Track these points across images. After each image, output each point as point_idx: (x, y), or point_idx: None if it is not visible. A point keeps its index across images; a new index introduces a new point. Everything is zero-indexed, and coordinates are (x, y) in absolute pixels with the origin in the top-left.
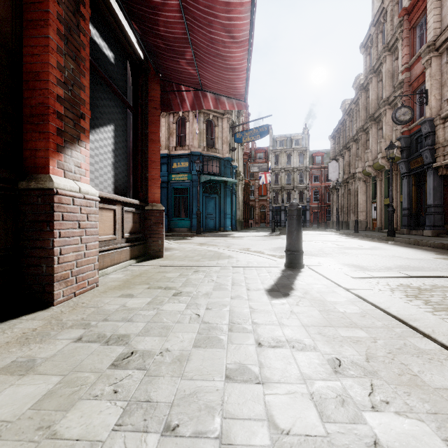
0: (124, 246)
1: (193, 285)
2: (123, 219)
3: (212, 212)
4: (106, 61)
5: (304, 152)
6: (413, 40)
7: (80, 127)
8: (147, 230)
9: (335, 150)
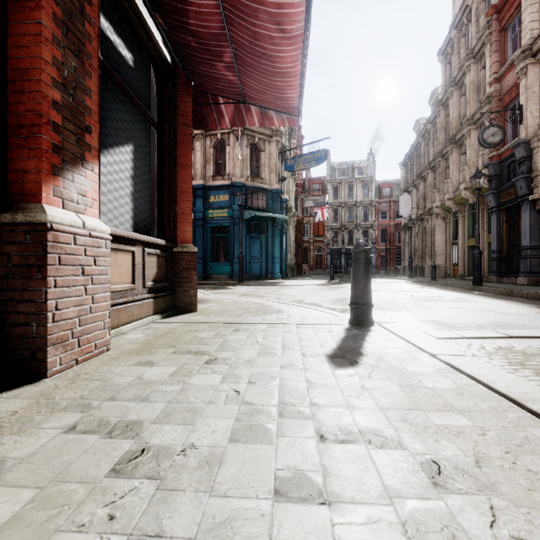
0: (146, 298)
1: (232, 348)
2: (145, 263)
3: (257, 255)
4: (122, 63)
5: (369, 183)
6: (504, 45)
7: (86, 144)
8: (176, 278)
9: (407, 180)
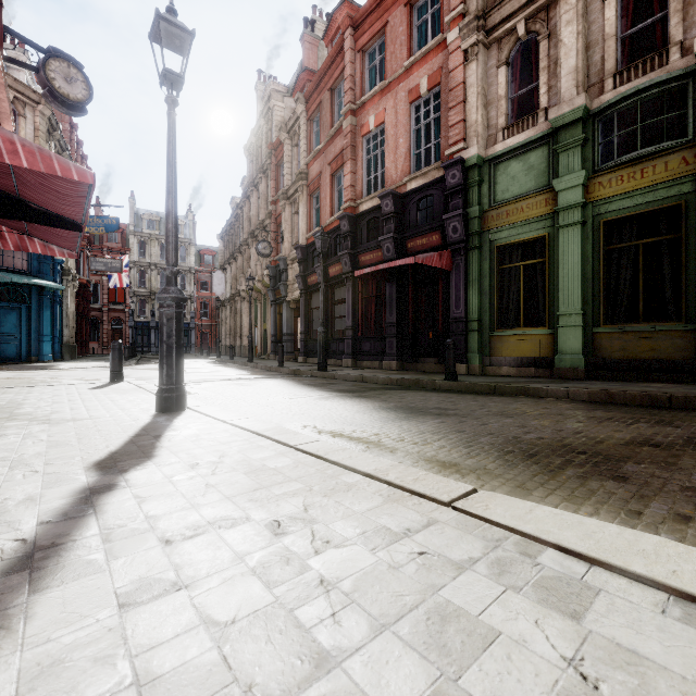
0: None
1: (37, 391)
2: None
3: (13, 332)
4: None
5: (188, 246)
6: (278, 178)
7: None
8: None
9: (225, 255)
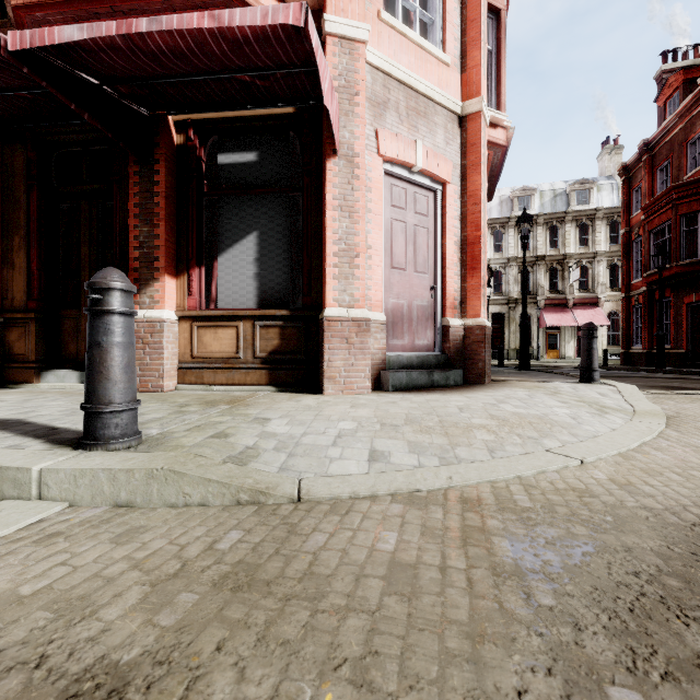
0: (258, 368)
1: None
2: (254, 336)
3: None
4: (244, 170)
5: None
6: None
7: (156, 268)
8: (320, 350)
9: None
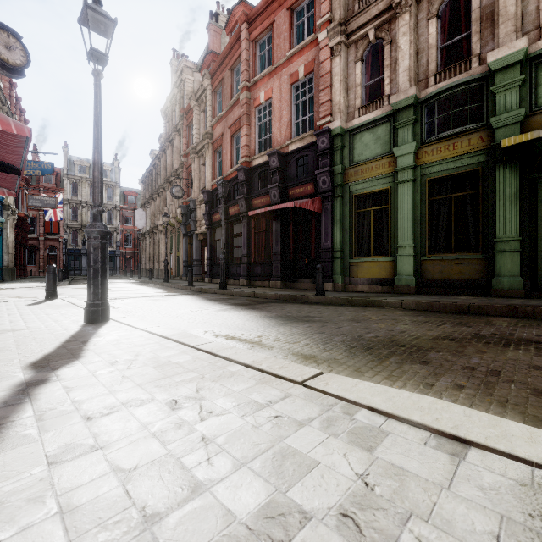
0: None
1: None
2: None
3: None
4: None
5: (114, 188)
6: (189, 136)
7: None
8: None
9: (145, 196)
